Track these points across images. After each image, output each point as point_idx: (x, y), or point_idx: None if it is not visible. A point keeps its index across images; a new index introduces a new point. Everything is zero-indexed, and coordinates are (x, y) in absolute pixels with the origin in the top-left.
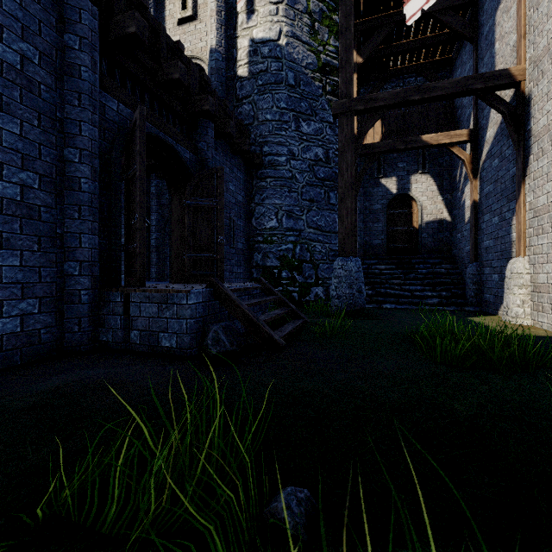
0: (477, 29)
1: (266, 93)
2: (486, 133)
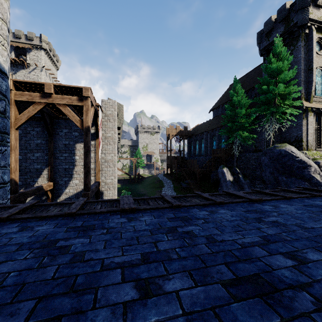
0: (53, 132)
1: (4, 145)
2: (65, 188)
